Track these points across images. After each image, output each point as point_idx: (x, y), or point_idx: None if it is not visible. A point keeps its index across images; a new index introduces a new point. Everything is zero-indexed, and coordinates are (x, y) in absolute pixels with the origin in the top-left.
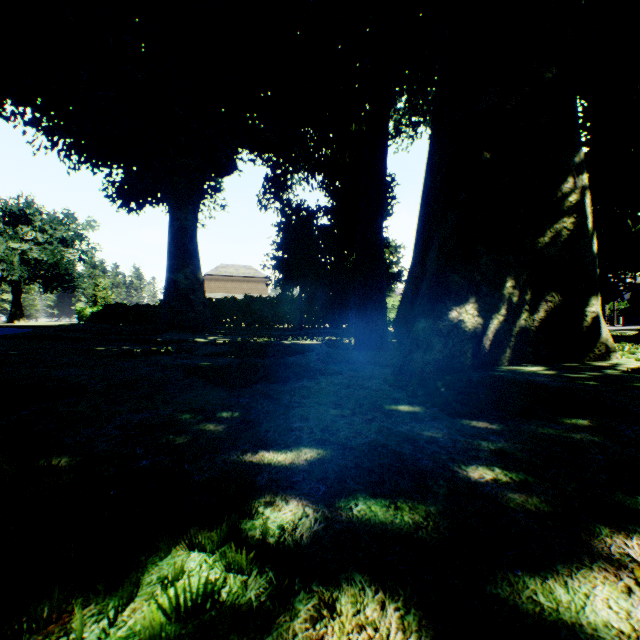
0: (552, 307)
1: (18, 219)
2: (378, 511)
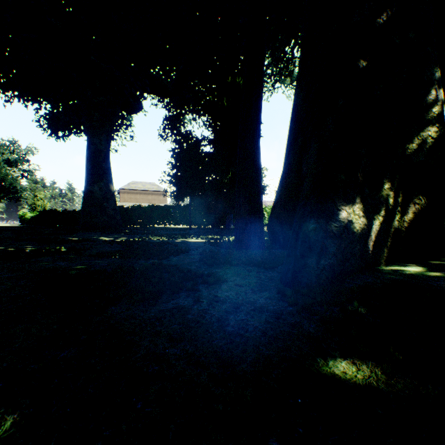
0: (419, 209)
1: None
2: None
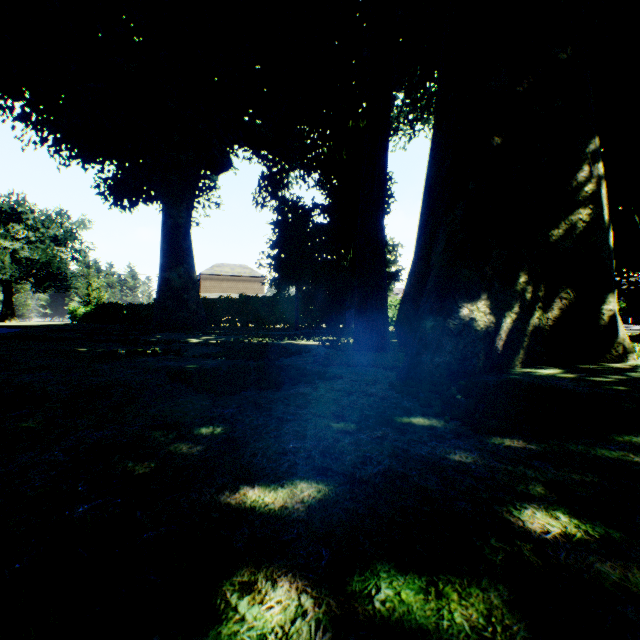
0: (567, 305)
1: (9, 217)
2: (412, 602)
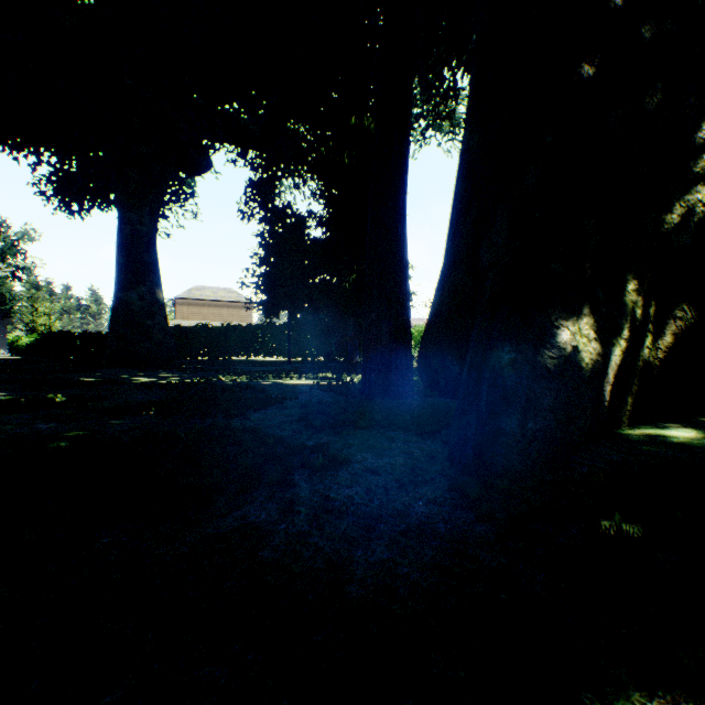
0: (682, 328)
1: None
2: None
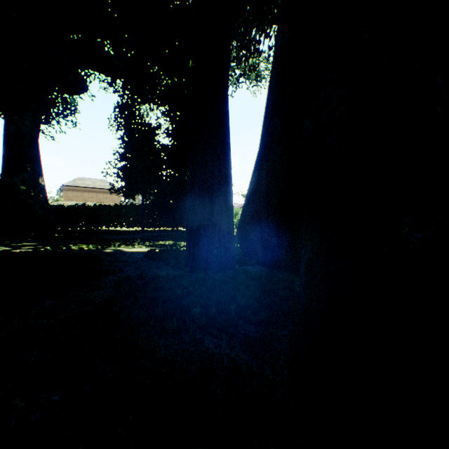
0: None
1: None
2: None
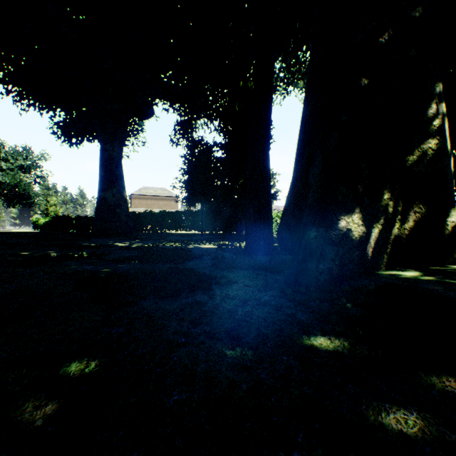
0: (420, 217)
1: None
2: None
